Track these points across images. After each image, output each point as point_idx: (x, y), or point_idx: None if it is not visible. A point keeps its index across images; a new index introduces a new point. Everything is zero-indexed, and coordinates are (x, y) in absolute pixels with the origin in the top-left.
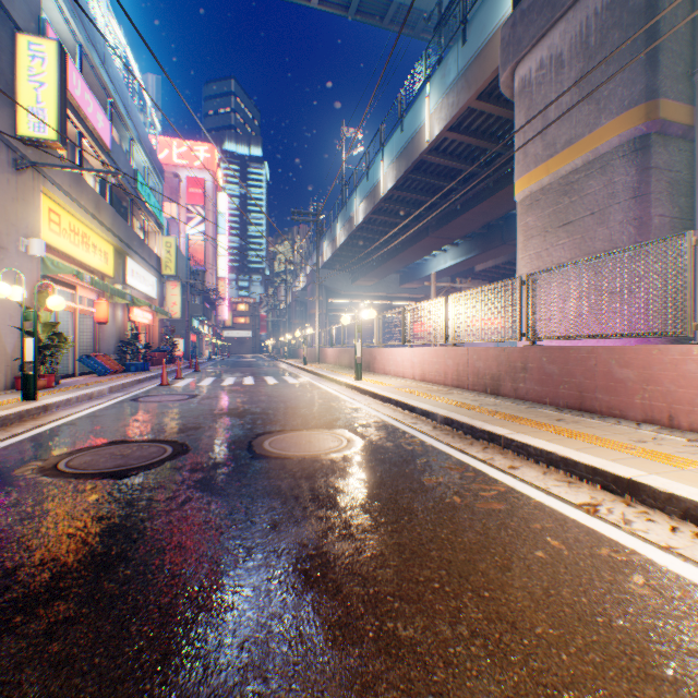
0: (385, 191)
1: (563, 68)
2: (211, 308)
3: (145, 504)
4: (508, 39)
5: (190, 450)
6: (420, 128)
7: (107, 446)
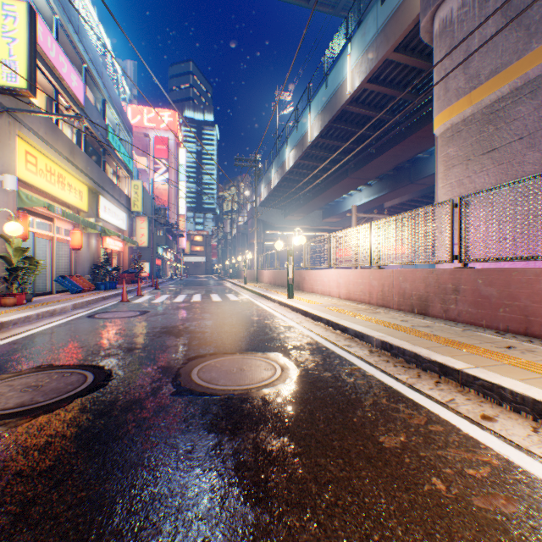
0: (312, 139)
1: (487, 1)
2: (173, 238)
3: (3, 485)
4: None
5: (110, 381)
6: (342, 82)
7: (28, 373)
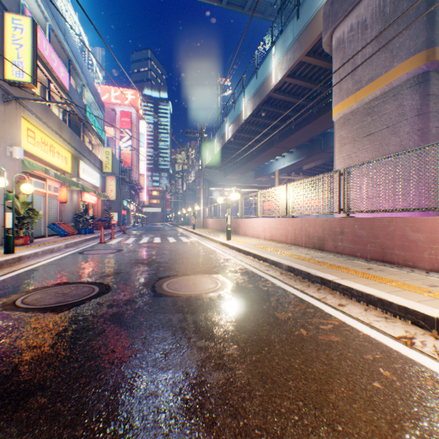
0: (245, 117)
1: (366, 29)
2: (135, 193)
3: (70, 334)
4: (328, 13)
5: (111, 290)
6: (268, 75)
7: (54, 286)
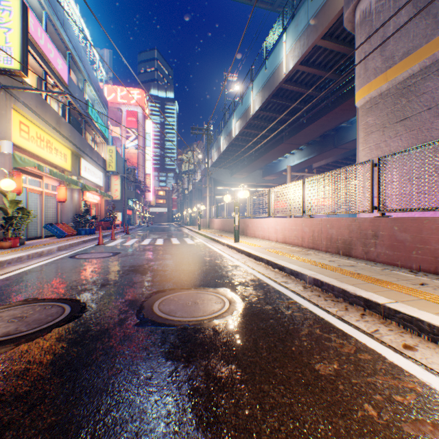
0: (254, 112)
1: None
2: (141, 193)
3: None
4: None
5: (84, 313)
6: (279, 65)
7: (15, 306)
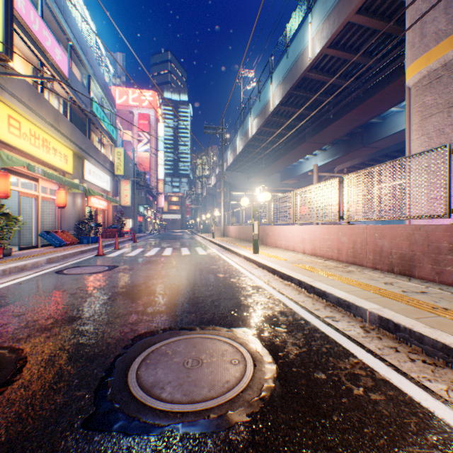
0: (273, 107)
1: None
2: (153, 199)
3: None
4: None
5: (10, 385)
6: (303, 50)
7: None
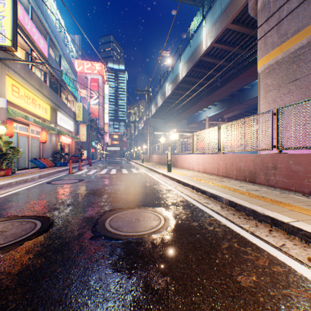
0: (181, 78)
1: None
2: (101, 137)
3: None
4: None
5: (51, 228)
6: (200, 43)
7: None
